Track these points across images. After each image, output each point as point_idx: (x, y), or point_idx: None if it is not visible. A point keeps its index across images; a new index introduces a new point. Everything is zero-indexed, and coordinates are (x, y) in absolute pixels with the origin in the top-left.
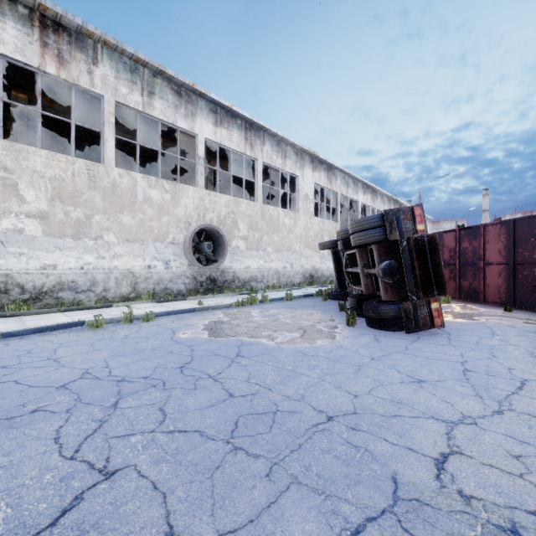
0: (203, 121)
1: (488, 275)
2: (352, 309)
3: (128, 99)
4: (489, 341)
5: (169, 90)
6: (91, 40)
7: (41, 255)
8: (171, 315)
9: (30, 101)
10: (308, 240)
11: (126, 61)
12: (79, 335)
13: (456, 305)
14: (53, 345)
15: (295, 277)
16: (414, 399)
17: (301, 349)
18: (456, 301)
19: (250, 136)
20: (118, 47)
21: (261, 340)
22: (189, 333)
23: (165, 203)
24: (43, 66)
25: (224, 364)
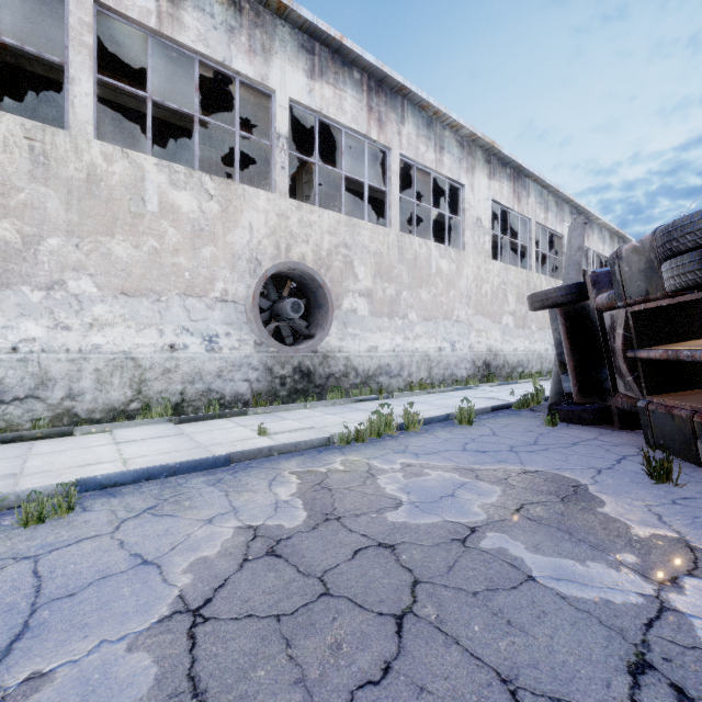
0: (285, 66)
1: None
2: None
3: (125, 0)
4: None
5: None
6: None
7: None
8: (156, 478)
9: None
10: (481, 301)
11: None
12: None
13: None
14: None
15: (458, 367)
16: None
17: None
18: None
19: (378, 105)
20: None
21: None
22: (40, 699)
23: (207, 221)
24: None
25: None
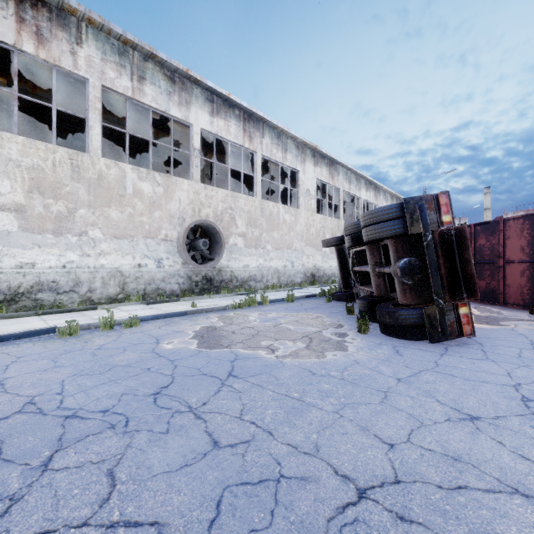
0: (198, 110)
1: (509, 275)
2: (363, 313)
3: (116, 83)
4: (533, 354)
5: (161, 75)
6: (75, 18)
7: (17, 252)
8: (159, 319)
9: (10, 86)
10: (310, 238)
11: (113, 42)
12: (46, 345)
13: (473, 307)
14: (7, 359)
15: (296, 276)
16: (476, 453)
17: (308, 366)
18: (471, 302)
19: (249, 128)
20: (104, 26)
21: (259, 352)
22: (175, 343)
23: (157, 197)
24: (19, 44)
25: (211, 389)
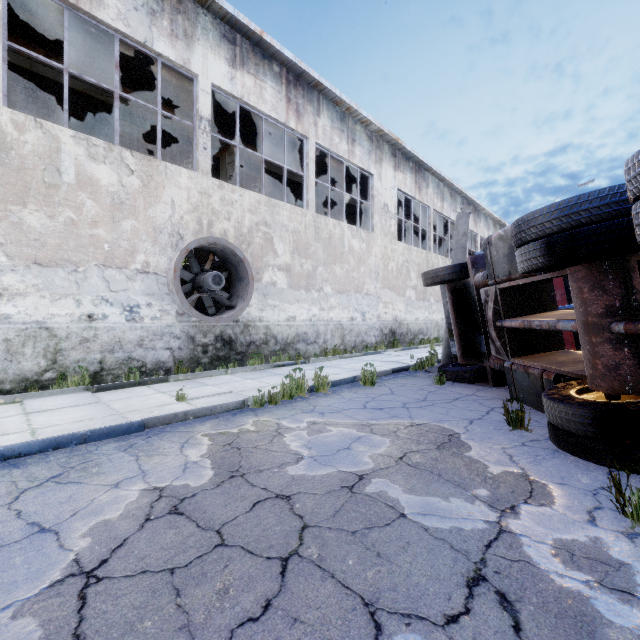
0: (207, 53)
1: None
2: None
3: None
4: None
5: None
6: None
7: None
8: (65, 447)
9: None
10: (388, 277)
11: None
12: None
13: None
14: None
15: (368, 334)
16: None
17: None
18: None
19: (296, 97)
20: None
21: None
22: None
23: (127, 195)
24: None
25: None
